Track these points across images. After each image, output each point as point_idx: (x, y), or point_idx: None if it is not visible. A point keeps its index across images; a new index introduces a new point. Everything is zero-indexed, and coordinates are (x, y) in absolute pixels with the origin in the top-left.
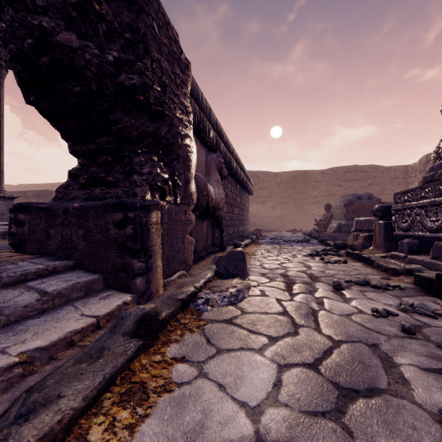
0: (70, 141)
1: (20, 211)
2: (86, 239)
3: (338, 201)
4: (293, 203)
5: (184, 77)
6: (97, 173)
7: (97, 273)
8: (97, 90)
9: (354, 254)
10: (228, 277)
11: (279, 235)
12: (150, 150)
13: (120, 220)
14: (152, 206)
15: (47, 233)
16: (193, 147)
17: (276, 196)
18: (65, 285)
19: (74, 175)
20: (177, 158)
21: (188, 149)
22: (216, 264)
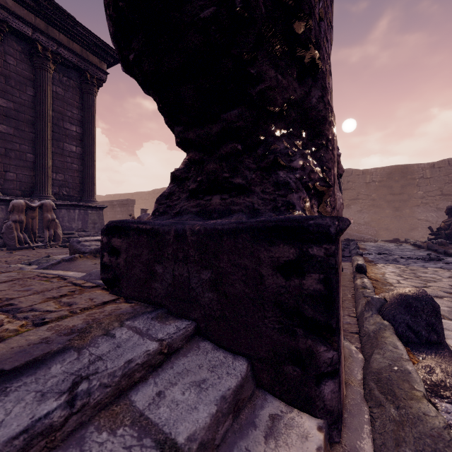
0: (179, 126)
1: (114, 234)
2: (215, 289)
3: None
4: (388, 206)
5: (331, 15)
6: (217, 172)
7: (235, 353)
8: (242, 7)
9: None
10: (424, 348)
11: (379, 246)
12: (291, 132)
13: (288, 260)
14: (344, 229)
15: (151, 269)
16: (335, 128)
17: (364, 198)
18: (206, 416)
19: (178, 179)
20: (325, 143)
21: (333, 130)
22: (385, 317)
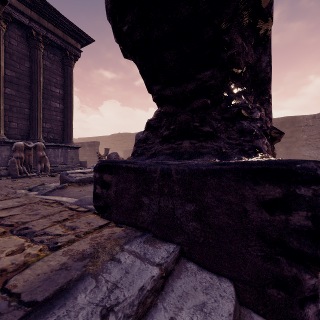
0: (158, 85)
1: (105, 171)
2: (199, 219)
3: None
4: (281, 146)
5: None
6: (188, 121)
7: (218, 274)
8: None
9: None
10: None
11: None
12: (244, 90)
13: (273, 198)
14: None
15: (139, 200)
16: None
17: None
18: None
19: (152, 127)
20: (267, 99)
21: None
22: None
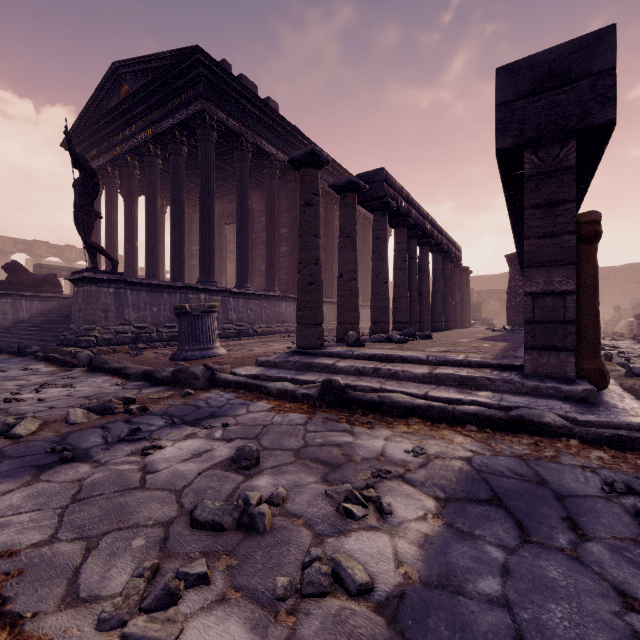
0: None
1: None
2: None
3: (627, 303)
4: None
5: None
6: None
7: None
8: None
9: (618, 335)
10: None
11: None
12: None
13: None
14: None
15: None
16: None
17: None
18: None
19: None
20: None
21: None
22: None
